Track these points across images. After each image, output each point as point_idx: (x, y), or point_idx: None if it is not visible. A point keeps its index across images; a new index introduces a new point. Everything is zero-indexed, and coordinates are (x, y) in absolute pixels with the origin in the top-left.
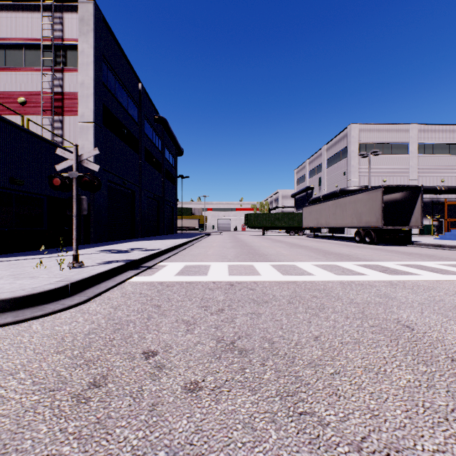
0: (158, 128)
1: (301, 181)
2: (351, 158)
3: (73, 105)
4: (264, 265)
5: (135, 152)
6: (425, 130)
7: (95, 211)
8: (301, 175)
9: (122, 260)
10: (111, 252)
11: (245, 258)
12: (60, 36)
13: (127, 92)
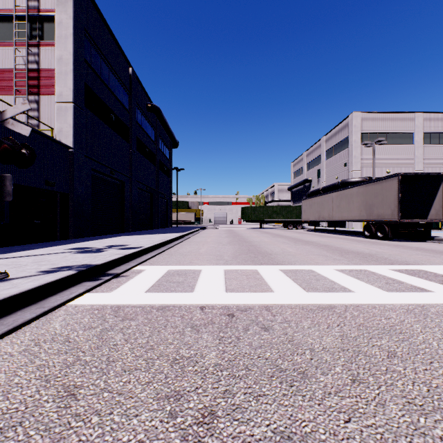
0: (151, 117)
1: (298, 174)
2: (353, 148)
3: (51, 83)
4: (273, 271)
5: (124, 141)
6: (431, 118)
7: (75, 203)
8: (298, 168)
9: (78, 266)
10: (79, 251)
11: (245, 258)
12: (35, 6)
13: (115, 75)
